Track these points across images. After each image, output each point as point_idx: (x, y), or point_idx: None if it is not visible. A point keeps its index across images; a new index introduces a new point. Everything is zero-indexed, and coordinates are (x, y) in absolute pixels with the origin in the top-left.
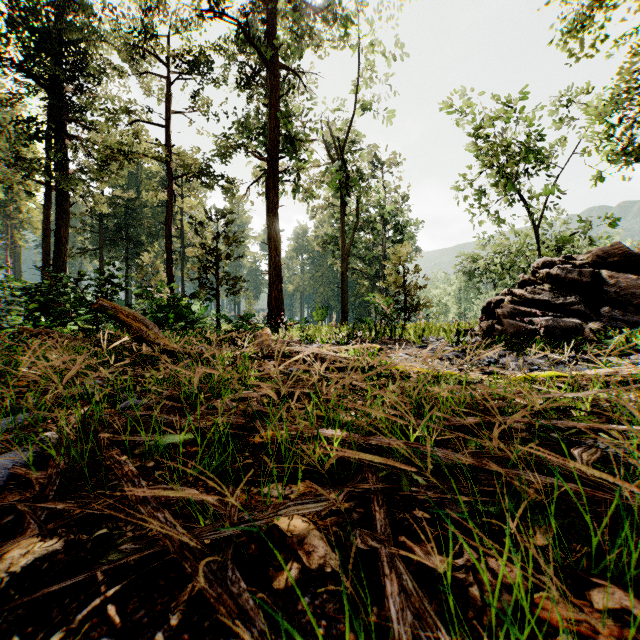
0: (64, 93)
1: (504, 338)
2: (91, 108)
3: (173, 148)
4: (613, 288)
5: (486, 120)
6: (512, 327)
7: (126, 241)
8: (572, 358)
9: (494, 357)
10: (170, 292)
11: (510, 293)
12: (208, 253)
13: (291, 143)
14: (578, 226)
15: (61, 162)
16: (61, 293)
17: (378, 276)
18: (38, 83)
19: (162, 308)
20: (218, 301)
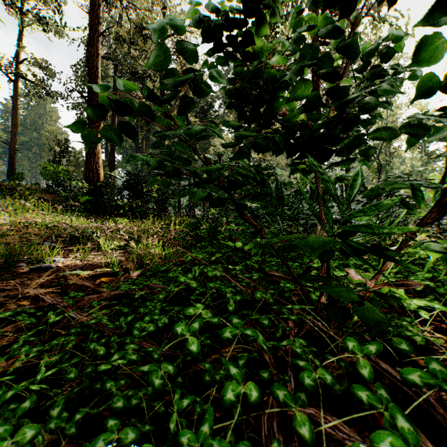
0: None
1: None
2: None
3: None
4: None
5: None
6: None
7: None
8: None
9: None
10: None
11: None
12: None
13: None
14: None
15: None
16: None
17: None
18: None
19: None
20: None
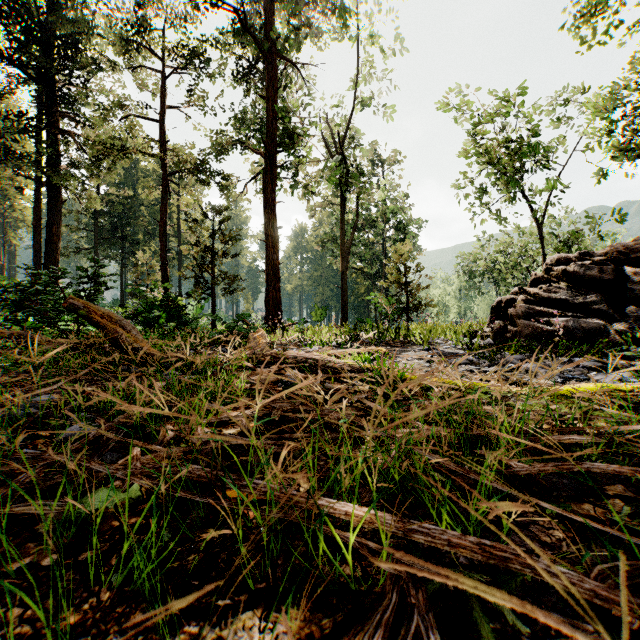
0: (55, 86)
1: (519, 340)
2: (84, 103)
3: (170, 146)
4: (638, 286)
5: (491, 113)
6: (527, 328)
7: (122, 240)
8: (603, 363)
9: (515, 362)
10: (165, 291)
11: (522, 292)
12: (204, 251)
13: (289, 137)
14: (586, 223)
15: (53, 158)
16: (37, 291)
17: (378, 275)
18: (29, 76)
19: (152, 308)
20: (214, 301)
